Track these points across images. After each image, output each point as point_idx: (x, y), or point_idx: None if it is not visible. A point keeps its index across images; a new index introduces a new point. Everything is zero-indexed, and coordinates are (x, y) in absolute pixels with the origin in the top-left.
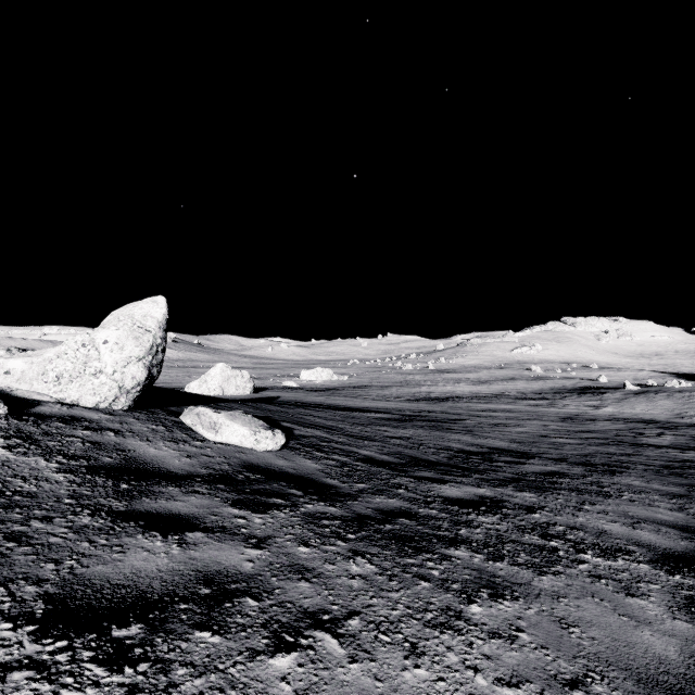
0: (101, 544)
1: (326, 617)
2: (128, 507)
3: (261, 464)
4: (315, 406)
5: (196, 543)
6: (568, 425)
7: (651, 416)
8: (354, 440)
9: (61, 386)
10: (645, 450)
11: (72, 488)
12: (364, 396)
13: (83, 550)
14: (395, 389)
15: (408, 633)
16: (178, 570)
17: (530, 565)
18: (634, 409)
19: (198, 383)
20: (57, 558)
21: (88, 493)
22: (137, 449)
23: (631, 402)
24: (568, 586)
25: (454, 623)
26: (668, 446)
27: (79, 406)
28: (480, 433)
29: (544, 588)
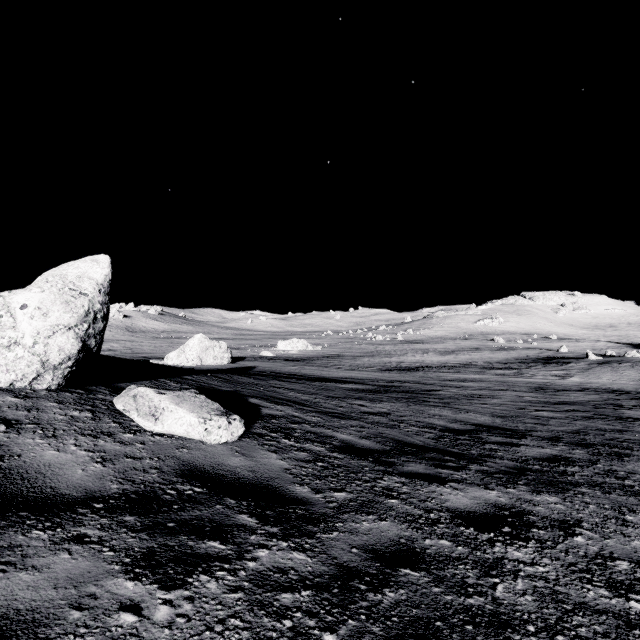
0: None
1: None
2: None
3: (207, 466)
4: (289, 377)
5: None
6: (542, 395)
7: (618, 386)
8: (329, 419)
9: None
10: (633, 424)
11: None
12: (337, 366)
13: None
14: (367, 359)
15: None
16: None
17: None
18: (601, 379)
19: (176, 354)
20: None
21: None
22: (26, 452)
23: (596, 372)
24: None
25: None
26: None
27: None
28: (458, 406)
29: None
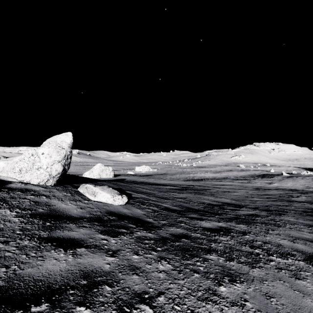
0: (32, 256)
1: (146, 296)
2: (48, 235)
3: (116, 211)
4: (142, 183)
5: (81, 254)
6: (257, 191)
7: (294, 187)
8: (160, 199)
9: (21, 174)
10: (294, 203)
11: (21, 225)
12: (164, 178)
13: (22, 259)
14: (178, 175)
15: (189, 304)
16: (70, 270)
17: (247, 263)
18: (287, 184)
19: (88, 172)
20: (7, 265)
21: (29, 228)
22: (56, 204)
23: (285, 181)
24: (267, 274)
25: (212, 298)
26: (304, 202)
27: (30, 184)
28: (217, 196)
29: (255, 275)
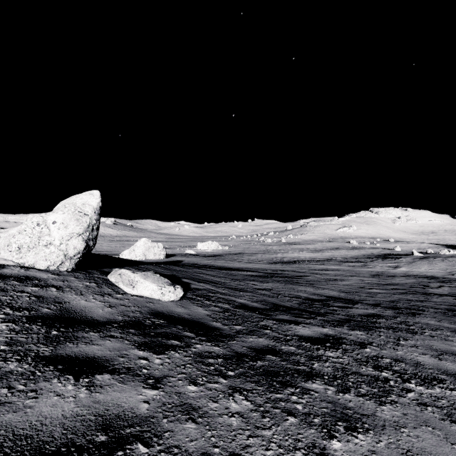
0: (18, 390)
1: None
2: (52, 352)
3: (164, 311)
4: (206, 267)
5: (102, 385)
6: (377, 279)
7: (431, 273)
8: (233, 291)
9: (21, 254)
10: (432, 297)
11: (10, 335)
12: (239, 260)
13: None
14: (260, 255)
15: None
16: (81, 415)
17: (371, 395)
18: (420, 269)
19: (128, 251)
20: None
21: (22, 340)
22: (71, 301)
23: (418, 264)
24: (405, 416)
25: None
26: (447, 295)
27: (34, 269)
28: (318, 286)
29: (387, 418)
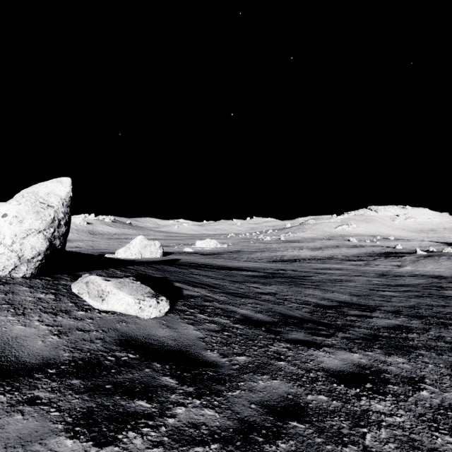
0: None
1: None
2: None
3: (140, 336)
4: (204, 266)
5: None
6: (385, 280)
7: (439, 273)
8: (233, 298)
9: None
10: None
11: None
12: (238, 259)
13: None
14: (259, 253)
15: None
16: None
17: None
18: (426, 268)
19: (124, 250)
20: None
21: None
22: None
23: (423, 263)
24: None
25: None
26: None
27: None
28: (325, 288)
29: None
